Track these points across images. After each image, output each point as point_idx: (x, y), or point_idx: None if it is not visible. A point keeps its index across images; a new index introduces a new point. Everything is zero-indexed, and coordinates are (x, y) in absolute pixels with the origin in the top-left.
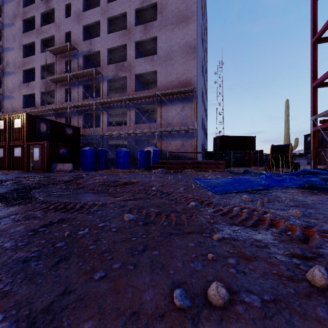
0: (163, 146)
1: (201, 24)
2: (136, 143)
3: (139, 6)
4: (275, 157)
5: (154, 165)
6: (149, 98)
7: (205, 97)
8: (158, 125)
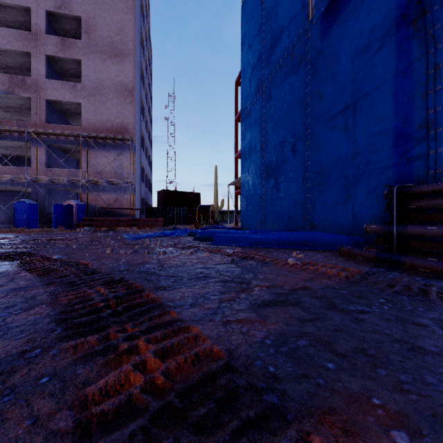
0: (91, 199)
1: (140, 61)
2: (47, 192)
3: (53, 10)
4: (200, 216)
5: (79, 223)
6: (69, 137)
7: (148, 142)
8: (83, 172)
